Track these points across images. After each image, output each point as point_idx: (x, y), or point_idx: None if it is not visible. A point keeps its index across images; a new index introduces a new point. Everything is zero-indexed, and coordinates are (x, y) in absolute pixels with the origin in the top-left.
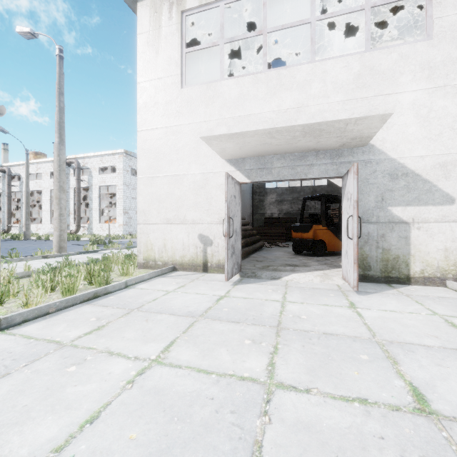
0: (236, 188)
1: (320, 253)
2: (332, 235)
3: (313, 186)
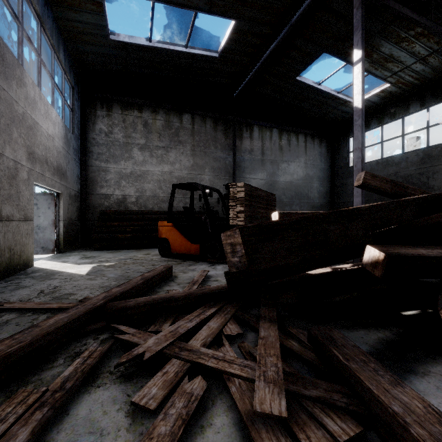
0: (40, 198)
1: (164, 253)
2: (177, 234)
3: (423, 149)
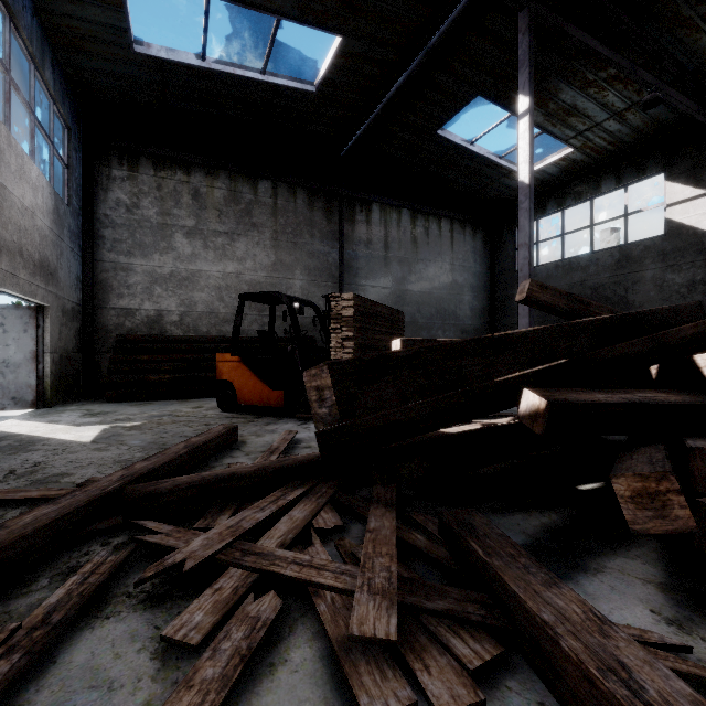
0: (9, 314)
1: (227, 406)
2: (248, 374)
3: (620, 247)
